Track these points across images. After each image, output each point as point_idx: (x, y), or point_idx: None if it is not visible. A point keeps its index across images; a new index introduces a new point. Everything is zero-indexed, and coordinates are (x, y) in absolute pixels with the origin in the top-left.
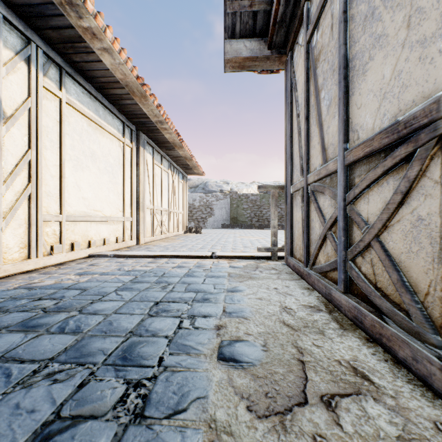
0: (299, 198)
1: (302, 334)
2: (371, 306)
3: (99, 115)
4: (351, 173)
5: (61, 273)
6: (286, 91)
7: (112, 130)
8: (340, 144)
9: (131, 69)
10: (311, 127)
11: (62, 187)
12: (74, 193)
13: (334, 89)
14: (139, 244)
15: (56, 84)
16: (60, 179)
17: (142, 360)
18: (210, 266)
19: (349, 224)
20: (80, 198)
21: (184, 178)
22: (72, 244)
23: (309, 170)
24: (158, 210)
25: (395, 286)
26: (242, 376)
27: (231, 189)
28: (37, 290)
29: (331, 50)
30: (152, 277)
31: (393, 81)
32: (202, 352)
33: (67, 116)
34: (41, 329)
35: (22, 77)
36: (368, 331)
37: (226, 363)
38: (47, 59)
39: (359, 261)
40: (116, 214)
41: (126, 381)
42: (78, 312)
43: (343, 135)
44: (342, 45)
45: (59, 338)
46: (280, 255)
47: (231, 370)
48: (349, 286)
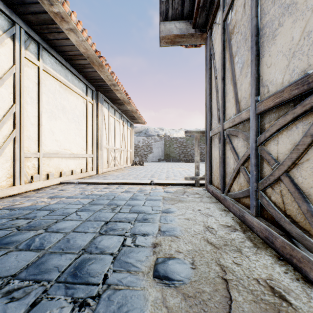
0: (216, 140)
1: (223, 252)
2: (281, 230)
3: (68, 79)
4: (262, 119)
5: (37, 197)
6: (206, 60)
7: (78, 90)
8: (252, 97)
9: (91, 45)
10: (227, 85)
11: (40, 132)
12: (49, 136)
13: (246, 54)
14: (98, 174)
15: (35, 56)
16: (38, 126)
17: (89, 278)
18: (149, 191)
19: (259, 161)
20: (54, 140)
21: (131, 126)
22: (47, 174)
23: (225, 119)
24: (112, 149)
25: (305, 216)
26: (174, 295)
27: (165, 134)
28: (16, 211)
29: (243, 23)
30: (105, 200)
31: (302, 41)
32: (140, 270)
33: (43, 79)
34: (12, 246)
35: (8, 50)
36: (279, 250)
37: (161, 281)
38: (28, 37)
39: (269, 191)
40: (81, 152)
41: (73, 300)
42: (44, 230)
43: (255, 89)
44: (254, 17)
45: (24, 254)
46: (201, 183)
47: (165, 289)
48: (260, 211)
